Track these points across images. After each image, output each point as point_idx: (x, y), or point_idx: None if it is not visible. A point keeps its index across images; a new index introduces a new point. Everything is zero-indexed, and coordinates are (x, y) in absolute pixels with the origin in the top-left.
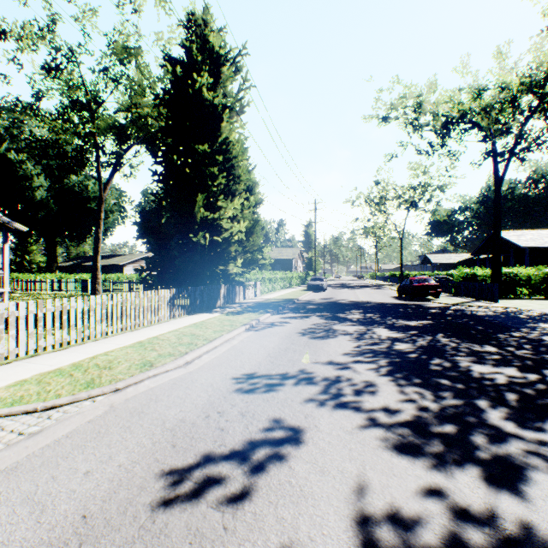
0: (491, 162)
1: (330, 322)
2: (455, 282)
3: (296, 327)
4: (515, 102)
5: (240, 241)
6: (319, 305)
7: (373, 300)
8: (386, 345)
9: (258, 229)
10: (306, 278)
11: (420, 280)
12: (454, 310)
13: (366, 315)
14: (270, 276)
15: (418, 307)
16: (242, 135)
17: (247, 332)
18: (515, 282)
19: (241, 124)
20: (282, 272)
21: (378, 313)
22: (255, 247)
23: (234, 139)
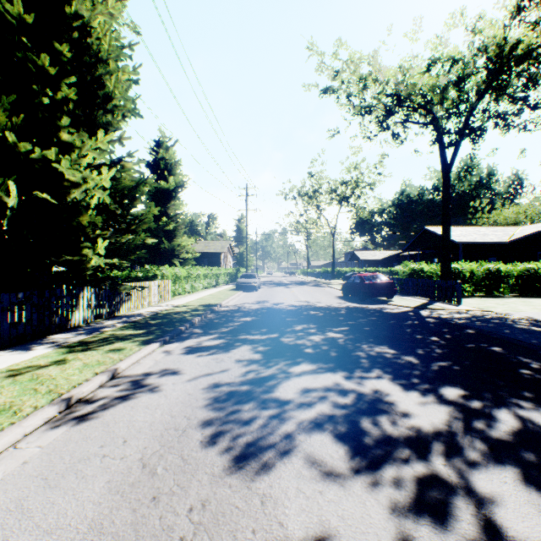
0: (439, 146)
1: (272, 363)
2: (401, 278)
3: (195, 393)
4: (460, 84)
5: (110, 211)
6: (251, 314)
7: (320, 304)
8: (473, 507)
9: (145, 191)
10: (237, 275)
11: (372, 277)
12: (432, 318)
13: (327, 336)
14: (187, 273)
15: (384, 315)
16: (115, 23)
17: (29, 444)
18: (460, 279)
19: (113, 3)
20: (206, 268)
21: (342, 331)
22: (146, 224)
23: (99, 29)
